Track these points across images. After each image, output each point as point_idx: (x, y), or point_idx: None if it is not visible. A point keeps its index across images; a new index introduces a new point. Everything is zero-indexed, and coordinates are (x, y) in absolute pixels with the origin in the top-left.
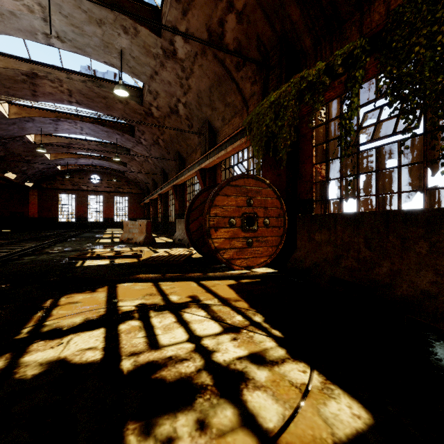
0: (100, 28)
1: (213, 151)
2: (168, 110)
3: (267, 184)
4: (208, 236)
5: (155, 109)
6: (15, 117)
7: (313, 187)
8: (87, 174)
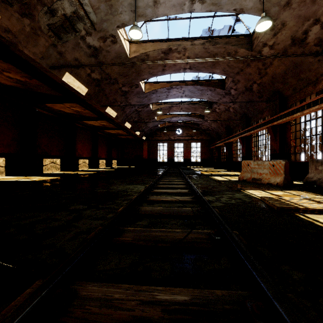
0: None
1: None
2: (287, 44)
3: None
4: None
5: (268, 48)
6: (148, 91)
7: None
8: (174, 128)
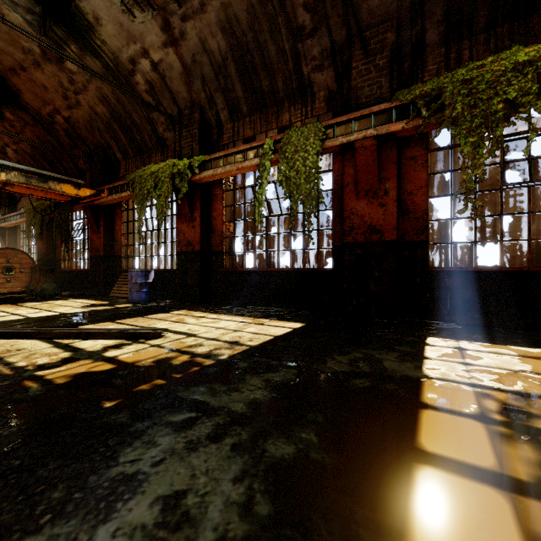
0: None
1: (9, 217)
2: None
3: (23, 252)
4: None
5: None
6: None
7: (61, 253)
8: None
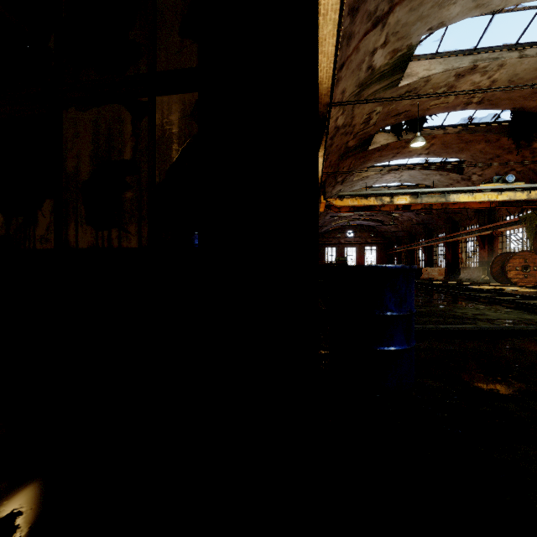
0: (426, 175)
1: (493, 226)
2: None
3: (535, 253)
4: (506, 273)
5: None
6: None
7: None
8: (344, 231)
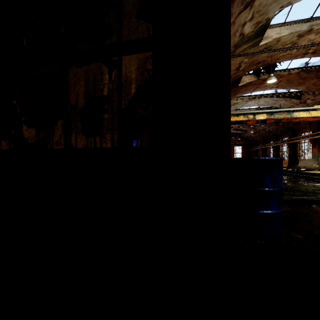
0: (275, 101)
1: None
2: None
3: None
4: None
5: None
6: None
7: None
8: None
